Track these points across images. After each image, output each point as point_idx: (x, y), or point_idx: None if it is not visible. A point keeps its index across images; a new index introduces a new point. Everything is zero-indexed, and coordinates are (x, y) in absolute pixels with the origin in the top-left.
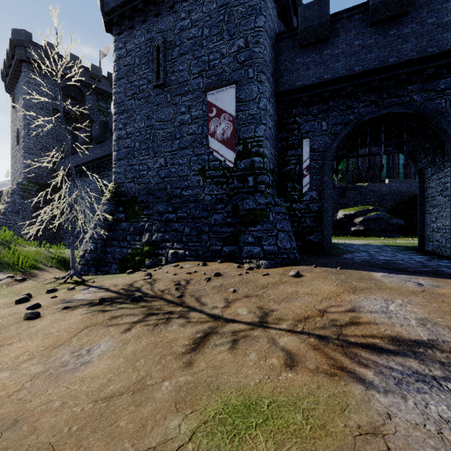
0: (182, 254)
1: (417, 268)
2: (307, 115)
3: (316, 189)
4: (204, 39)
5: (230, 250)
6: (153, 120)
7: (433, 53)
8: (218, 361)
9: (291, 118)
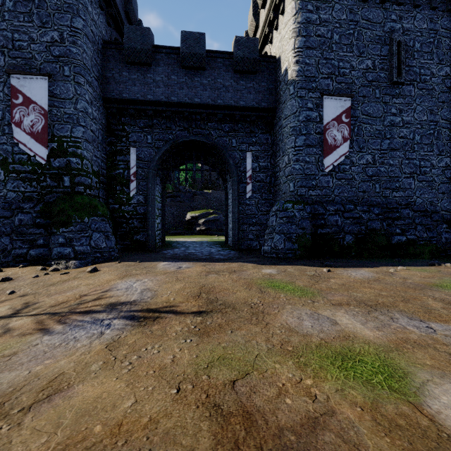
0: None
1: (202, 257)
2: (135, 126)
3: (143, 194)
4: (7, 11)
5: (38, 253)
6: None
7: (220, 105)
8: None
9: (120, 125)
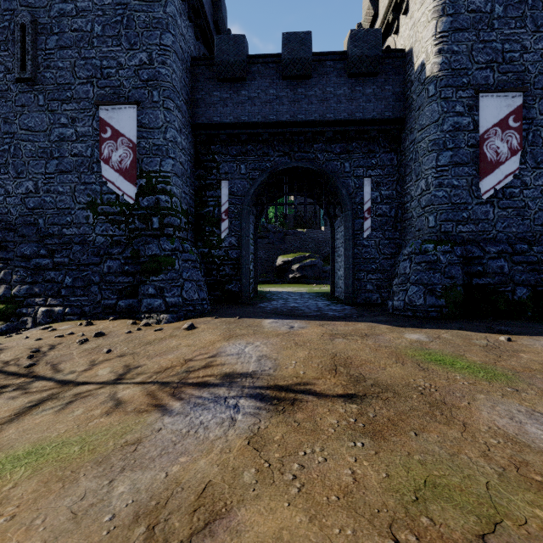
0: (60, 312)
1: (310, 313)
2: (226, 155)
3: (235, 235)
4: (95, 37)
5: (128, 304)
6: (15, 125)
7: (330, 120)
8: (32, 425)
9: (210, 155)
